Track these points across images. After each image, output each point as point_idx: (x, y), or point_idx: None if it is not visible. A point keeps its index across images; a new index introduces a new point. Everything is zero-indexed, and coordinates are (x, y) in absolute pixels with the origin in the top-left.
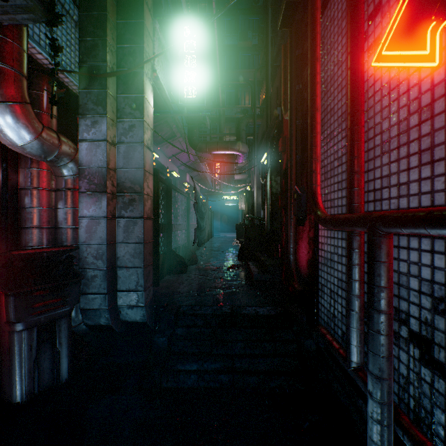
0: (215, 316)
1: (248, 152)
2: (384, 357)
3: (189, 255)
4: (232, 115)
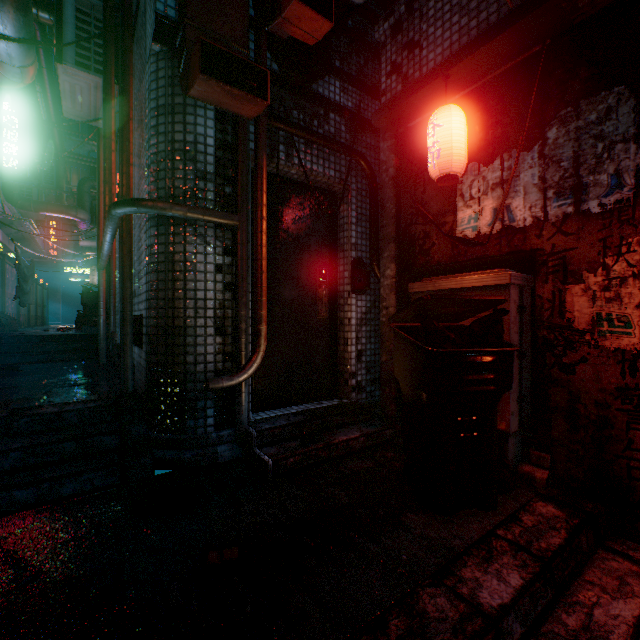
0: (37, 336)
1: (95, 218)
2: (102, 309)
3: (6, 320)
4: (79, 161)
